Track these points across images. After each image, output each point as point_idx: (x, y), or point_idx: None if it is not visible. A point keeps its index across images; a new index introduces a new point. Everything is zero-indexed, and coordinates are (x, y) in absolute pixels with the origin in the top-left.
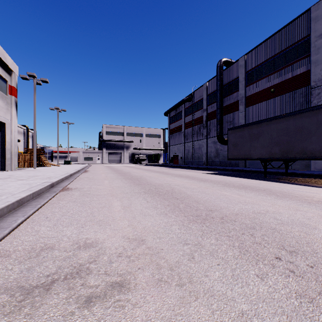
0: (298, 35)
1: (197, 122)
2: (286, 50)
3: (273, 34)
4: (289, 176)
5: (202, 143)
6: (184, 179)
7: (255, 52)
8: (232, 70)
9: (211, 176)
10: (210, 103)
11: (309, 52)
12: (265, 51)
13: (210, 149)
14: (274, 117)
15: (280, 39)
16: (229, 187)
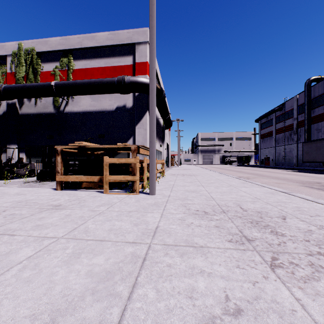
0: None
1: (288, 128)
2: None
3: None
4: None
5: (292, 147)
6: (266, 172)
7: None
8: (320, 85)
9: (285, 172)
10: (300, 113)
11: None
12: None
13: (300, 152)
14: None
15: None
16: (284, 174)
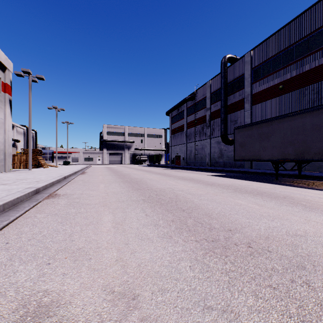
0: (309, 28)
1: (200, 121)
2: (296, 44)
3: (281, 28)
4: (302, 179)
5: (205, 143)
6: (189, 182)
7: (262, 47)
8: (237, 66)
9: (217, 178)
10: (213, 102)
11: (322, 45)
12: (273, 45)
13: (213, 149)
14: (288, 114)
15: (289, 32)
16: (241, 193)
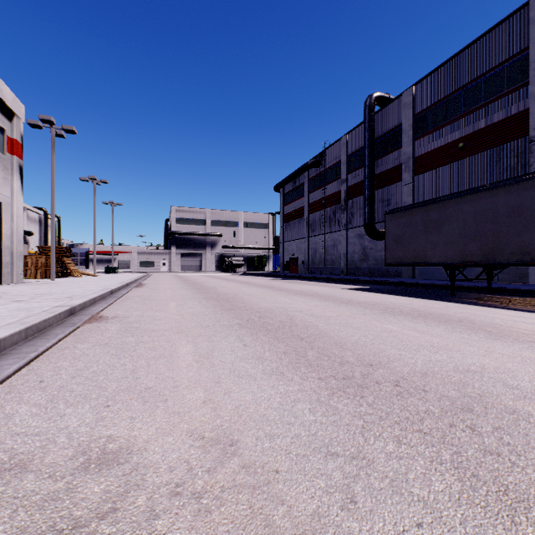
0: (507, 50)
1: (330, 201)
2: (485, 76)
3: (462, 50)
4: (493, 294)
5: (339, 237)
6: (311, 299)
7: (431, 81)
8: (390, 112)
9: (357, 294)
10: (352, 169)
11: (527, 79)
12: (449, 78)
13: (352, 247)
14: (470, 190)
15: (475, 57)
16: (393, 315)
